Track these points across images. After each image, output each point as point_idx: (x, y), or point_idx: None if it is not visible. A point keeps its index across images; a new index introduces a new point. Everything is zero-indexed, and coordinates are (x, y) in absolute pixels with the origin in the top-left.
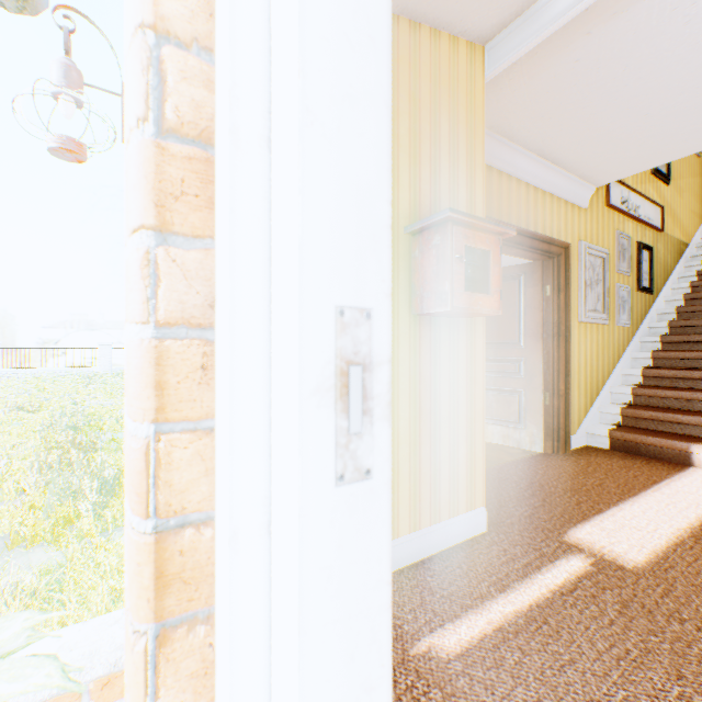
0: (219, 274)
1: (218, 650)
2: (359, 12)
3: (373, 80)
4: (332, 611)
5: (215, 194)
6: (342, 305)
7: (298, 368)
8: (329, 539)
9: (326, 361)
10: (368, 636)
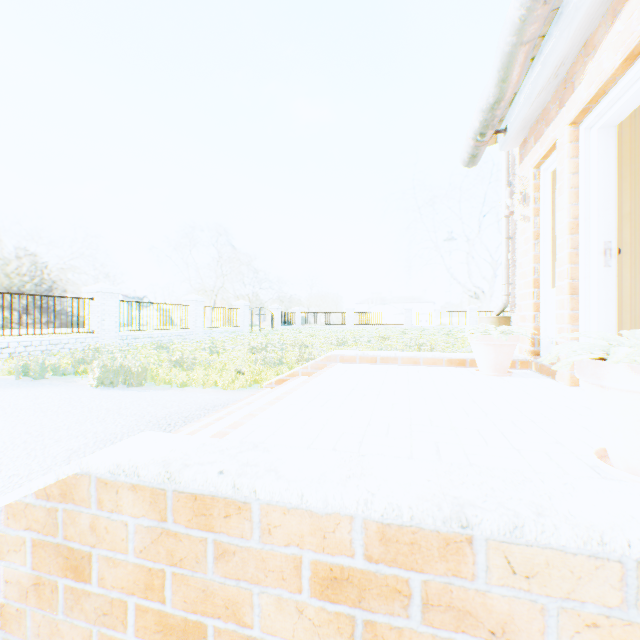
0: (579, 240)
1: (579, 298)
2: (607, 196)
3: (610, 205)
4: (602, 286)
5: (577, 227)
6: (604, 241)
7: (595, 251)
8: (601, 275)
9: (600, 249)
10: (609, 292)
